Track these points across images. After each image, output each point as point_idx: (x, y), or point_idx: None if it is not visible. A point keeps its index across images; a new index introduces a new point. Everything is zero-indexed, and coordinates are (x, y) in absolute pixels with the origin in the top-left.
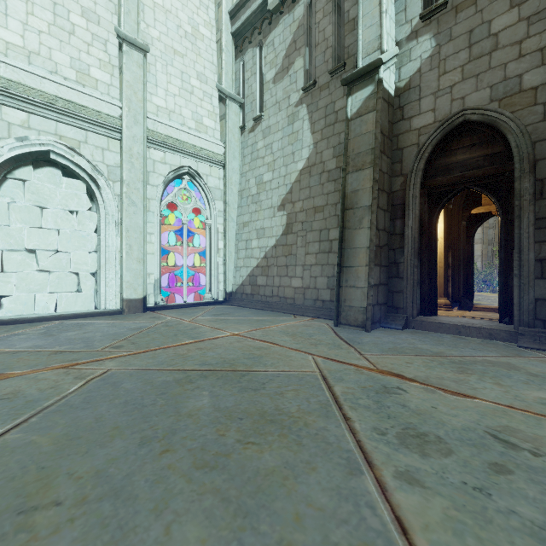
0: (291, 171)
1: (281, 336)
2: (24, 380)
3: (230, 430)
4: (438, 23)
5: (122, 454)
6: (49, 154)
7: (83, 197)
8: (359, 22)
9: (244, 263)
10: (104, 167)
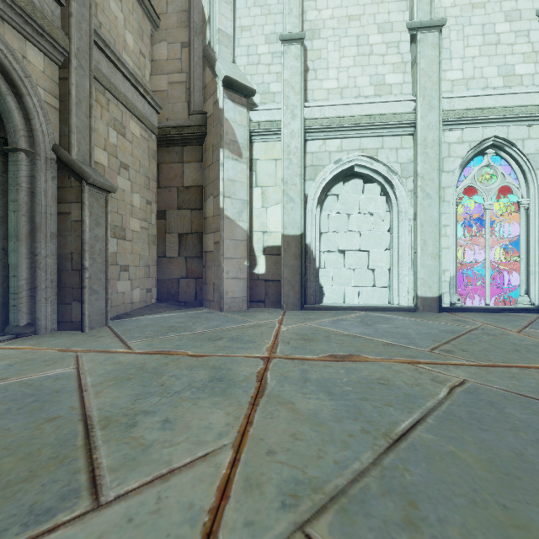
0: None
1: None
2: (383, 368)
3: None
4: None
5: None
6: (353, 169)
7: (378, 200)
8: None
9: None
10: (397, 166)
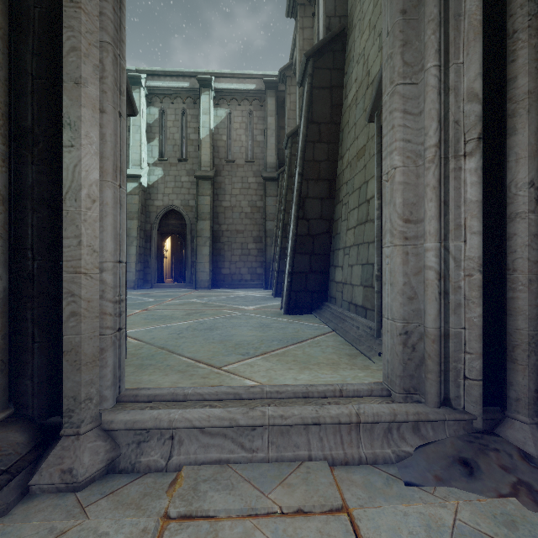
0: None
1: None
2: None
3: None
4: (165, 166)
5: None
6: None
7: None
8: (130, 148)
9: None
10: None
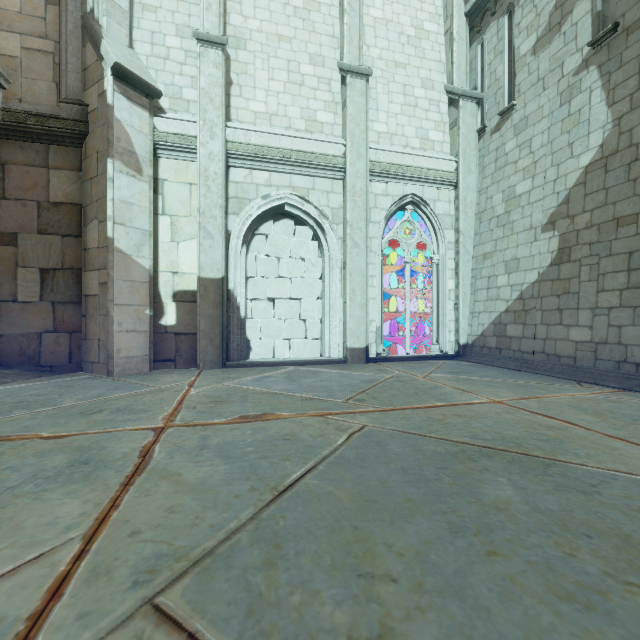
0: (566, 172)
1: (576, 413)
2: (293, 423)
3: (580, 550)
4: None
5: (435, 538)
6: (284, 207)
7: (310, 244)
8: None
9: (485, 307)
10: (329, 211)
